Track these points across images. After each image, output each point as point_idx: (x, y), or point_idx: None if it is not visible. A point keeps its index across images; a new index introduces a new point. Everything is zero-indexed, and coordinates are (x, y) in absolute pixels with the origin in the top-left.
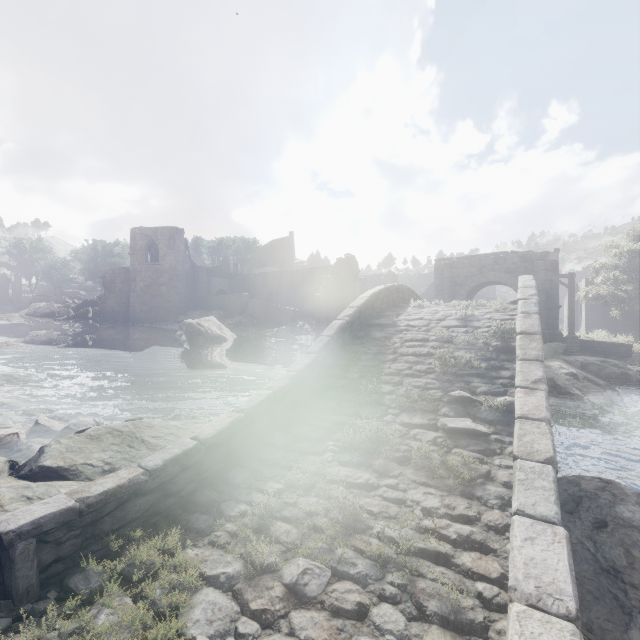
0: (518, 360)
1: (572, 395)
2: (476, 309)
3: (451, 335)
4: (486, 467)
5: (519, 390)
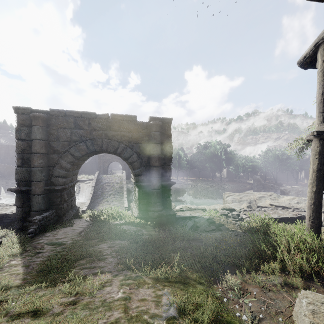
0: (124, 188)
1: (132, 191)
2: (116, 178)
3: (114, 184)
4: (121, 200)
5: (124, 191)
